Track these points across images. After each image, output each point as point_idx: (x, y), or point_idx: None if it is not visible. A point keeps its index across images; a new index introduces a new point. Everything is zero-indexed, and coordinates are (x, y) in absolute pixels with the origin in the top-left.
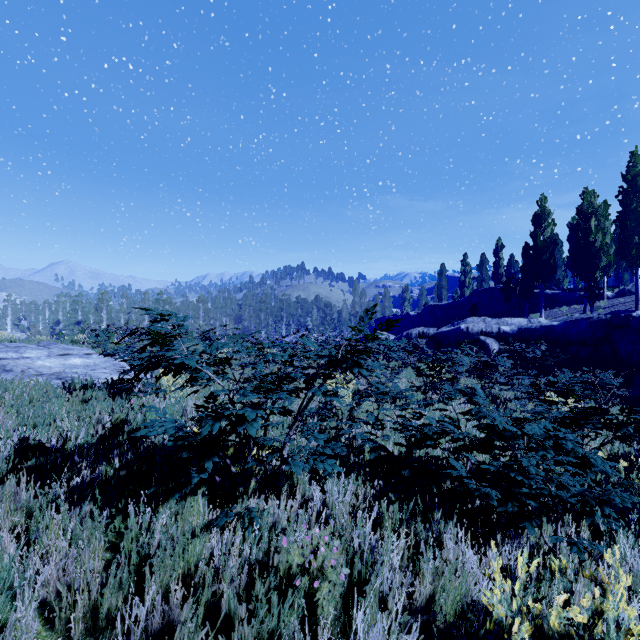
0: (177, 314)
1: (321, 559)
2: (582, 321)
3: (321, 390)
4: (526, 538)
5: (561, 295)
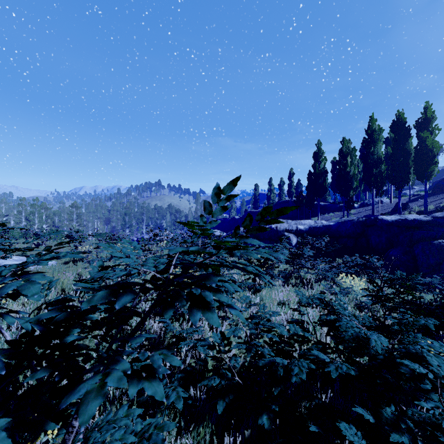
0: None
1: None
2: (348, 222)
3: (103, 391)
4: None
5: (329, 206)
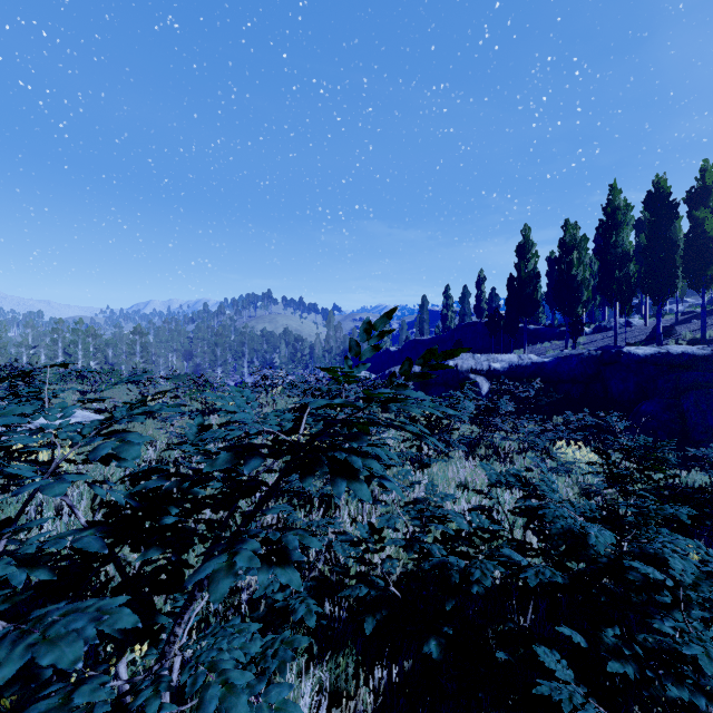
0: None
1: None
2: (573, 357)
3: (234, 570)
4: None
5: (543, 330)
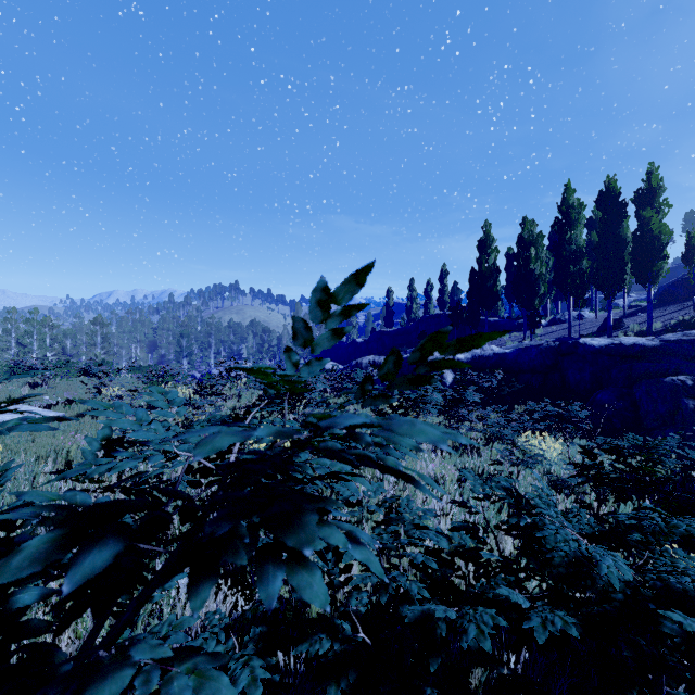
0: None
1: None
2: (533, 348)
3: None
4: None
5: (502, 323)
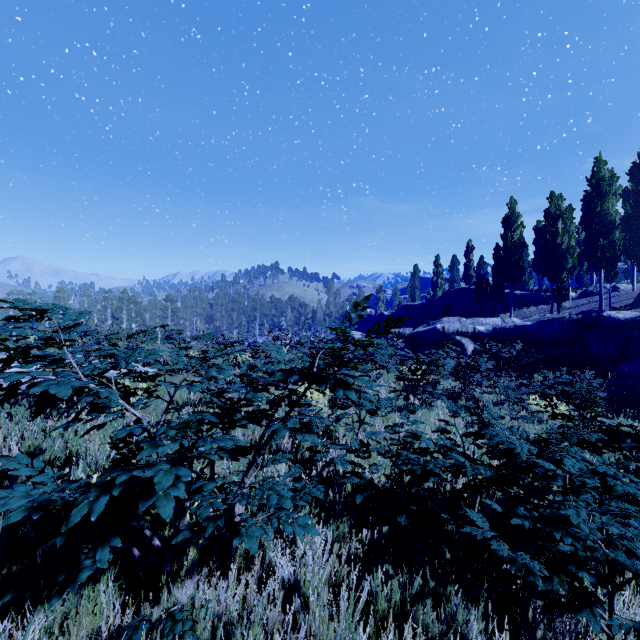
0: (67, 309)
1: None
2: (555, 321)
3: (287, 427)
4: (570, 616)
5: (529, 296)
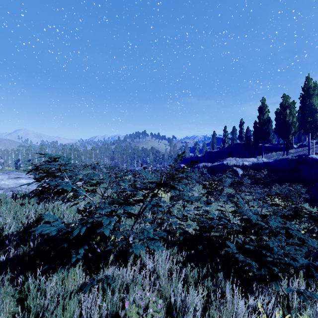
0: (64, 157)
1: (150, 316)
2: (284, 160)
3: (151, 204)
4: (271, 287)
5: (272, 147)
